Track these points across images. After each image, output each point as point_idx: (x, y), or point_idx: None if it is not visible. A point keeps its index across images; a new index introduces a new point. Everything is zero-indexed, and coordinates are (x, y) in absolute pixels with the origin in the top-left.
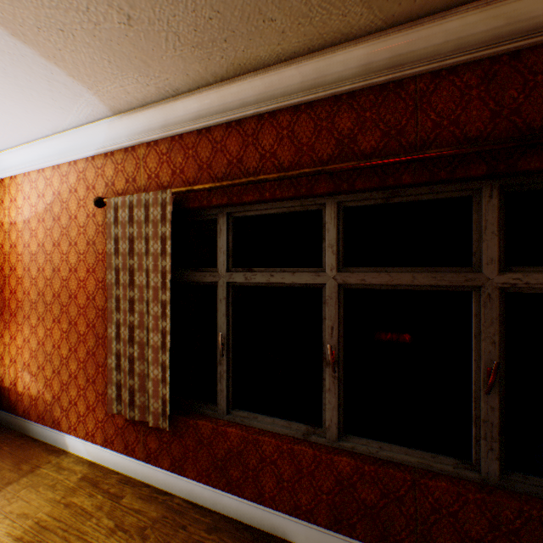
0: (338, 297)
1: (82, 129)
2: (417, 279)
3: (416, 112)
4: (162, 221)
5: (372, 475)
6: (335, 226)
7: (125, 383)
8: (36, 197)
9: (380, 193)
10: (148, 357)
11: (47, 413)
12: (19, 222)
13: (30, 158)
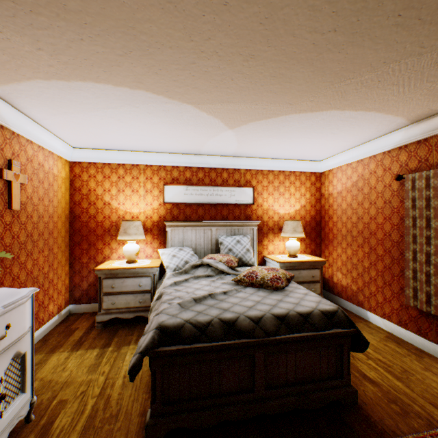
0: None
1: (383, 137)
2: None
3: None
4: None
5: None
6: None
7: (419, 289)
8: (344, 179)
9: None
10: None
11: (352, 296)
12: (333, 193)
13: (342, 159)
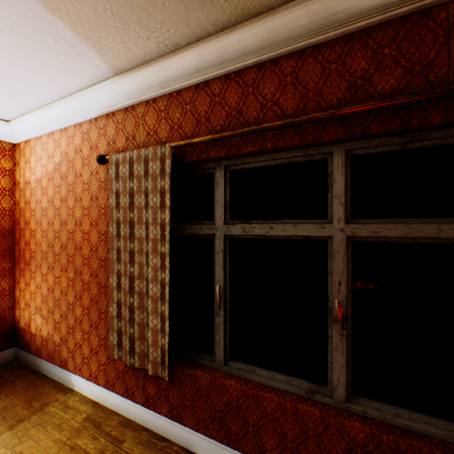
0: (346, 250)
1: (86, 92)
2: (444, 231)
3: (447, 42)
4: (161, 175)
5: (391, 446)
6: (343, 175)
7: (125, 331)
8: (46, 158)
9: (397, 137)
10: (148, 307)
11: (56, 353)
12: (32, 181)
13: (41, 123)
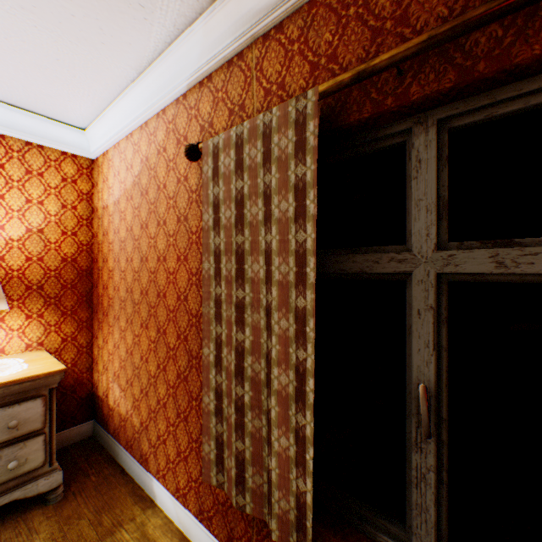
0: None
1: (170, 50)
2: None
3: None
4: (296, 155)
5: None
6: None
7: (228, 442)
8: (124, 170)
9: None
10: (269, 410)
11: (135, 442)
12: (110, 205)
13: (117, 122)
